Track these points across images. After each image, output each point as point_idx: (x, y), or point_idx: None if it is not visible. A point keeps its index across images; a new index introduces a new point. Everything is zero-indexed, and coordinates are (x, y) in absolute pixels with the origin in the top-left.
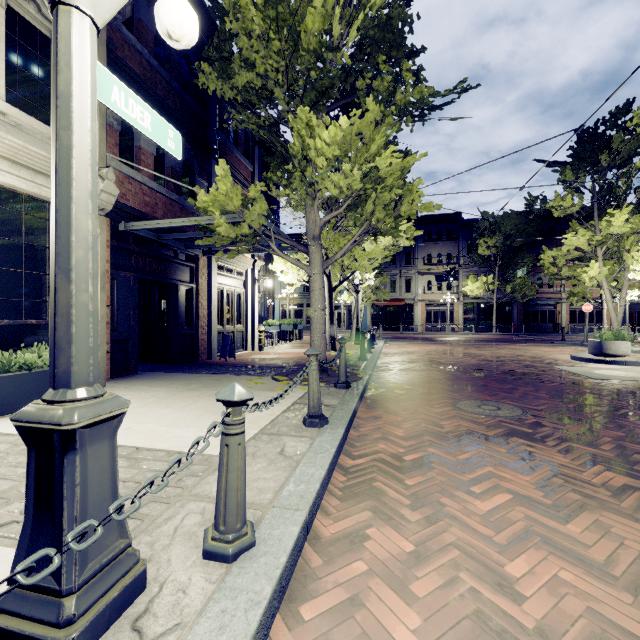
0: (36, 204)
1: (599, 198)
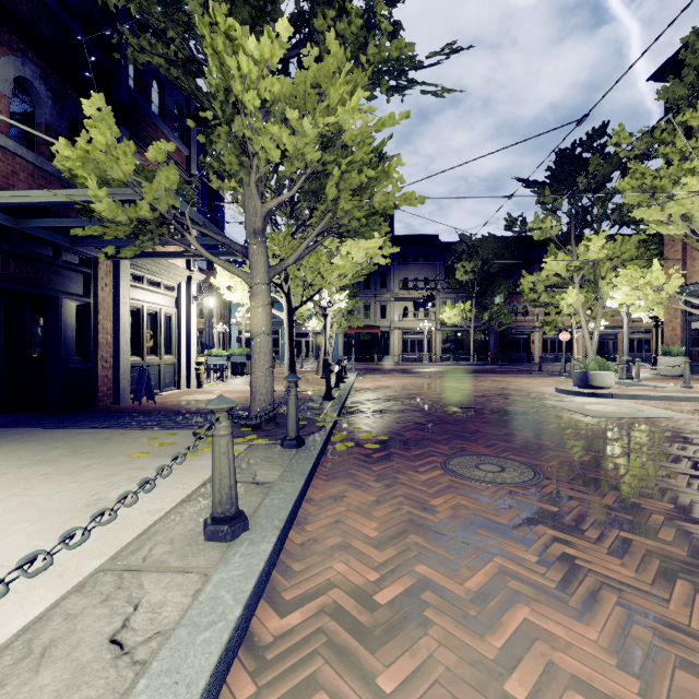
0: None
1: (575, 223)
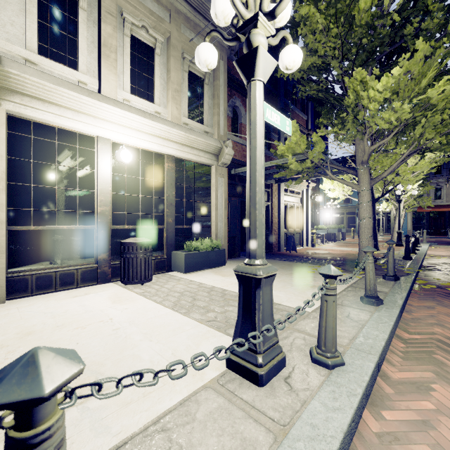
0: (198, 166)
1: None
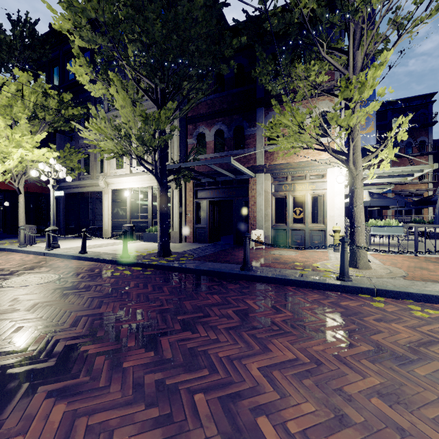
0: None
1: None
